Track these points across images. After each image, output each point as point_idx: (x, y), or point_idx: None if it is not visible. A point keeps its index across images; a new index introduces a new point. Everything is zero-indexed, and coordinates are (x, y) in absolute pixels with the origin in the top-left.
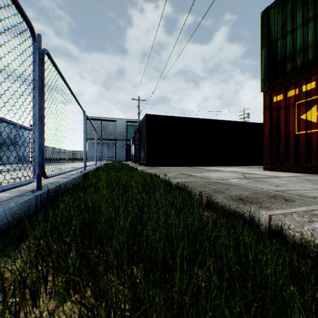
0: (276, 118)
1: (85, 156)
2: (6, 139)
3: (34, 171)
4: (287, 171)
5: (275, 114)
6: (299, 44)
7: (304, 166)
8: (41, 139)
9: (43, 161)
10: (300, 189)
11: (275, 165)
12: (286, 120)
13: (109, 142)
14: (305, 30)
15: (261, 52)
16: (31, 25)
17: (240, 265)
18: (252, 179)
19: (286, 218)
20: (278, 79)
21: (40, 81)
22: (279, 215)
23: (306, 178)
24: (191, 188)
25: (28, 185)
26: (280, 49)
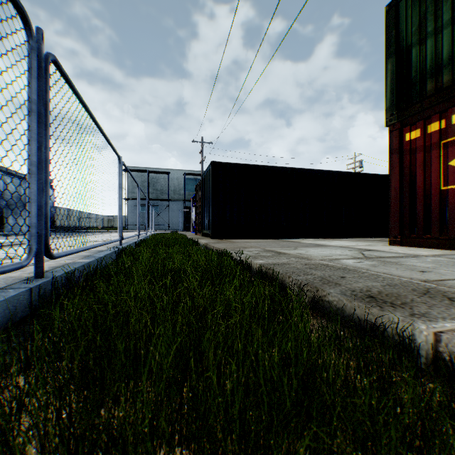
0: (409, 166)
1: (121, 224)
2: (12, 200)
3: (29, 247)
4: (428, 247)
5: (407, 159)
6: (447, 52)
7: None
8: (42, 197)
9: (46, 232)
10: None
11: (408, 237)
12: (426, 169)
13: (159, 203)
14: None
15: (386, 66)
16: (22, 10)
17: None
18: (377, 260)
19: None
20: (413, 106)
21: (40, 103)
22: None
23: None
24: (282, 274)
25: (25, 268)
26: (417, 61)
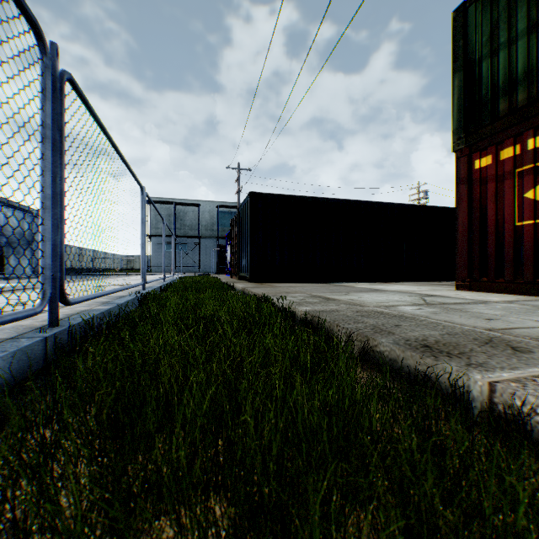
0: (479, 198)
1: (143, 265)
2: (14, 237)
3: (43, 292)
4: (500, 292)
5: (477, 190)
6: (522, 66)
7: (532, 282)
8: (57, 235)
9: (61, 274)
10: (535, 326)
11: (478, 280)
12: (498, 202)
13: (187, 241)
14: (532, 40)
15: (452, 82)
16: (35, 24)
17: (451, 510)
18: (439, 306)
19: (528, 391)
20: (483, 129)
21: (55, 128)
22: (512, 384)
23: (537, 304)
24: (330, 323)
25: (36, 316)
26: (488, 76)
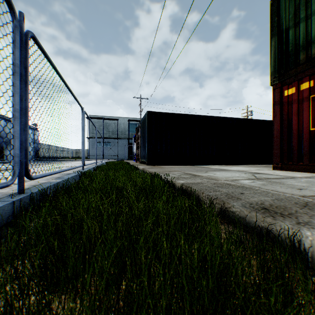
0: (287, 113)
1: (83, 155)
2: (9, 138)
3: (13, 171)
4: (301, 171)
5: (286, 108)
6: (314, 32)
7: None
8: (23, 135)
9: (26, 160)
10: None
11: (286, 164)
12: (299, 116)
13: (111, 140)
14: None
15: (270, 43)
16: None
17: None
18: (265, 180)
19: None
20: (290, 71)
21: (22, 66)
22: None
23: None
24: (198, 191)
25: (13, 186)
26: (292, 39)
